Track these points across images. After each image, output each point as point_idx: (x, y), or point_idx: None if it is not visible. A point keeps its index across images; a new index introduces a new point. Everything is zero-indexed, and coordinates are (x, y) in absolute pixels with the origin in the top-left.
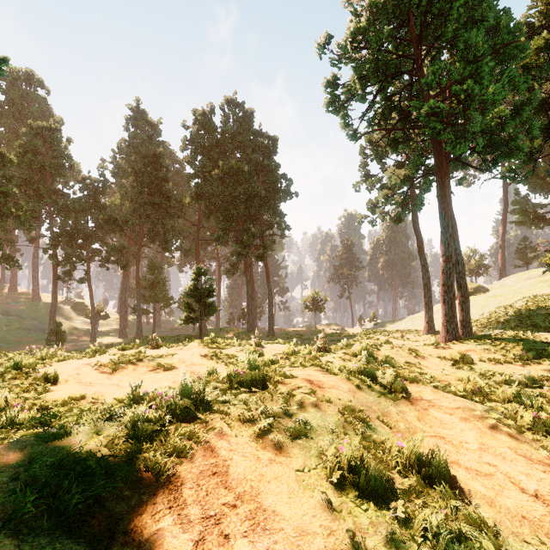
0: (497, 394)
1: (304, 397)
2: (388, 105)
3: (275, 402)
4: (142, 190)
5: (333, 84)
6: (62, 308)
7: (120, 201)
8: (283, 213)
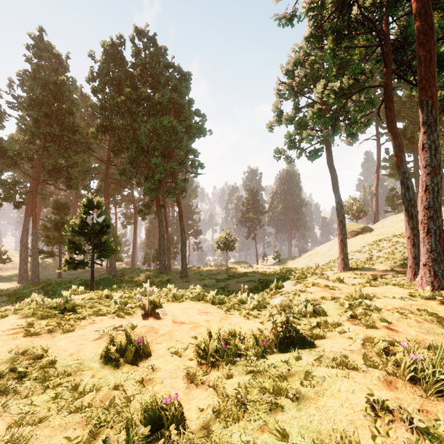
0: None
1: None
2: None
3: None
4: (36, 117)
5: None
6: None
7: (22, 137)
8: (196, 151)
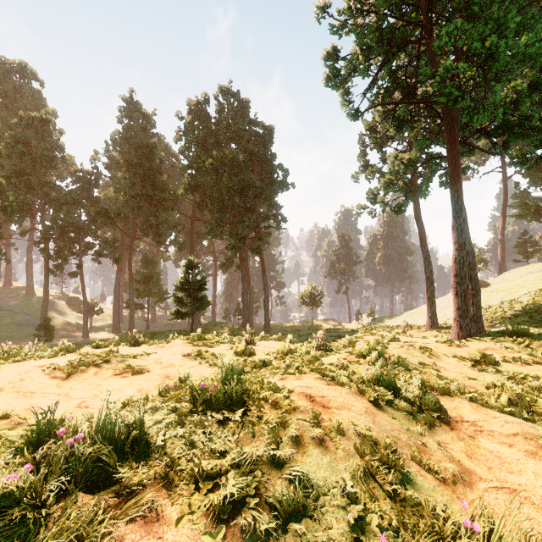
0: (540, 405)
1: (303, 427)
2: (393, 81)
3: (257, 438)
4: (134, 181)
5: (333, 57)
6: (56, 302)
7: (114, 194)
8: (279, 205)
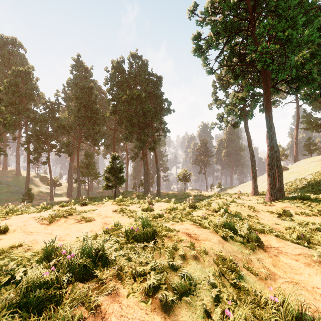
0: (315, 238)
1: (186, 250)
2: (232, 52)
3: (162, 256)
4: (80, 108)
5: (198, 38)
6: (33, 179)
7: (68, 115)
8: (165, 122)
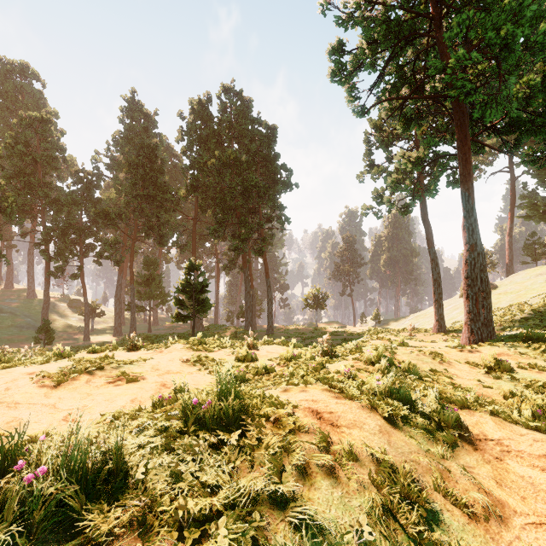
0: None
1: (309, 453)
2: (400, 76)
3: (256, 467)
4: (135, 182)
5: (339, 51)
6: (58, 305)
7: (115, 195)
8: (282, 206)
